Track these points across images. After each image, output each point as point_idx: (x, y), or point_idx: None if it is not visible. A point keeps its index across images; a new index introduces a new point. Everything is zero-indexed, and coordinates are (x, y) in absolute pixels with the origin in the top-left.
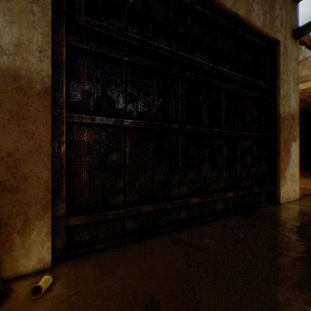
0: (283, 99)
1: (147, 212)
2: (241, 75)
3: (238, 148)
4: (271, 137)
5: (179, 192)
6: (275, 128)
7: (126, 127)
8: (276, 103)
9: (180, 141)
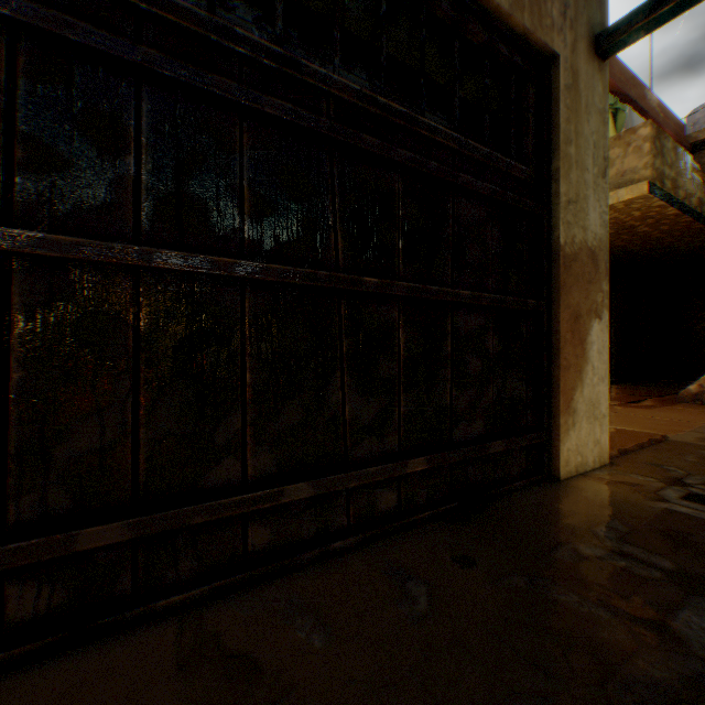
0: (570, 208)
1: (113, 546)
2: (456, 134)
3: (447, 334)
4: (539, 307)
5: (244, 468)
6: (549, 283)
7: (16, 255)
8: (553, 219)
9: (248, 311)
